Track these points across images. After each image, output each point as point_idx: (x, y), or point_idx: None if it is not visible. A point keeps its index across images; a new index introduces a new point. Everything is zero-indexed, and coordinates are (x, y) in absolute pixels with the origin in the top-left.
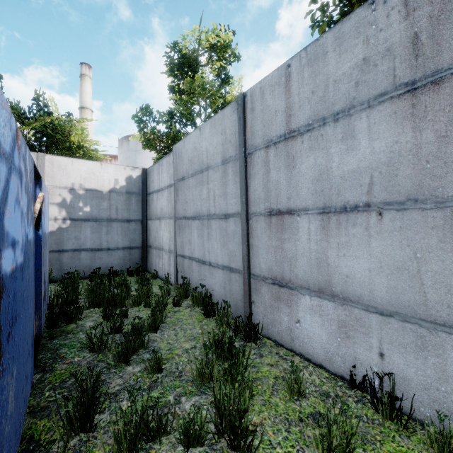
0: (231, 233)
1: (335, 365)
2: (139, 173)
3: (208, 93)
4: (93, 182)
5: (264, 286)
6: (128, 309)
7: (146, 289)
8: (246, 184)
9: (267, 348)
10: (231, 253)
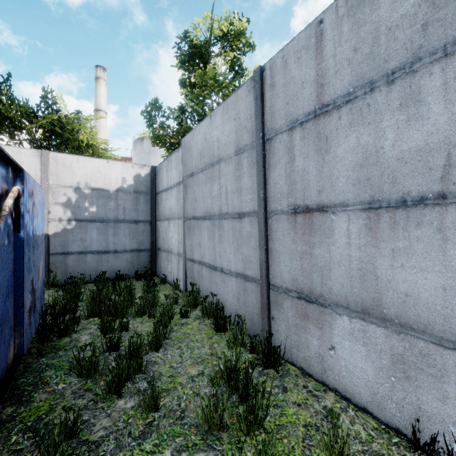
0: (246, 235)
1: (387, 412)
2: (148, 171)
3: (221, 86)
4: (99, 180)
5: (287, 300)
6: (129, 321)
7: (151, 297)
8: (264, 176)
9: (292, 378)
10: (246, 258)
